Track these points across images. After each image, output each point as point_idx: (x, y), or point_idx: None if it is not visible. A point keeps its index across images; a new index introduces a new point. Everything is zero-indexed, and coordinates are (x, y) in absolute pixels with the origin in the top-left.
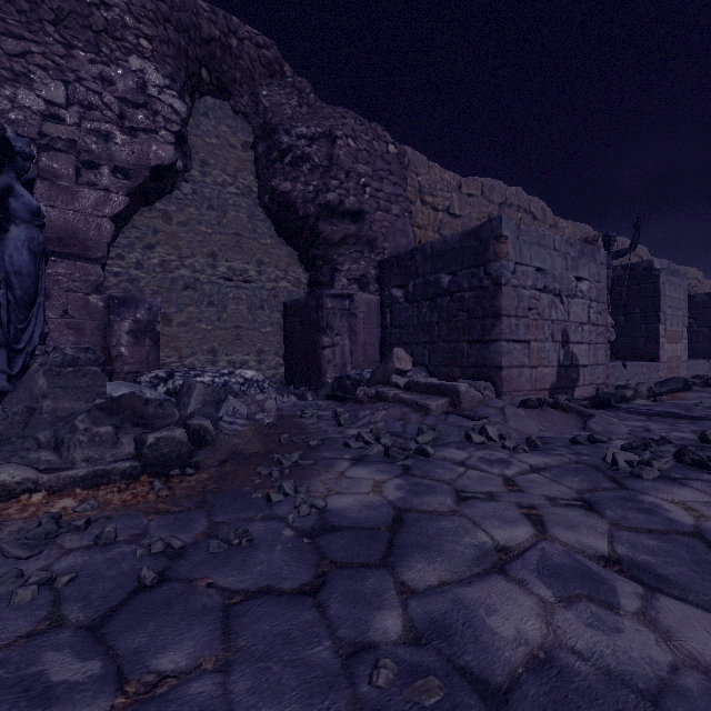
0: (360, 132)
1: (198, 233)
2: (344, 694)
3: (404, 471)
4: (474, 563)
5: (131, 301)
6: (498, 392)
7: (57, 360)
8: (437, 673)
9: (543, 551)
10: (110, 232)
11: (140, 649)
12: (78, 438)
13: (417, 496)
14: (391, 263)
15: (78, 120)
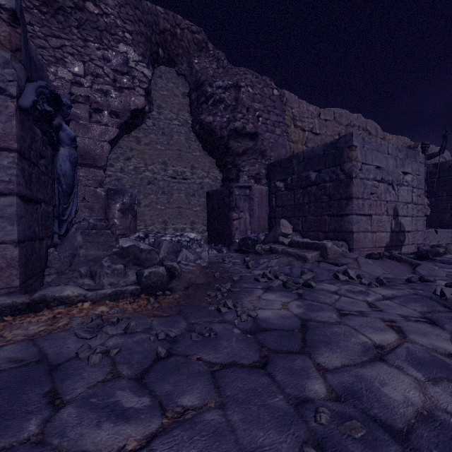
0: (255, 83)
1: (156, 150)
2: (301, 427)
3: (299, 296)
4: (362, 354)
5: (120, 191)
6: (350, 248)
7: (85, 226)
8: (357, 419)
9: (408, 349)
10: (108, 150)
11: (168, 393)
12: (105, 271)
13: (312, 311)
14: (276, 166)
15: (90, 84)
